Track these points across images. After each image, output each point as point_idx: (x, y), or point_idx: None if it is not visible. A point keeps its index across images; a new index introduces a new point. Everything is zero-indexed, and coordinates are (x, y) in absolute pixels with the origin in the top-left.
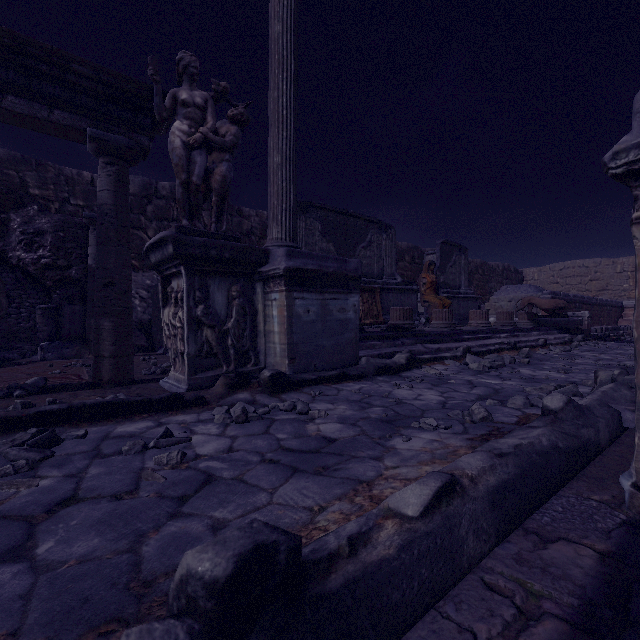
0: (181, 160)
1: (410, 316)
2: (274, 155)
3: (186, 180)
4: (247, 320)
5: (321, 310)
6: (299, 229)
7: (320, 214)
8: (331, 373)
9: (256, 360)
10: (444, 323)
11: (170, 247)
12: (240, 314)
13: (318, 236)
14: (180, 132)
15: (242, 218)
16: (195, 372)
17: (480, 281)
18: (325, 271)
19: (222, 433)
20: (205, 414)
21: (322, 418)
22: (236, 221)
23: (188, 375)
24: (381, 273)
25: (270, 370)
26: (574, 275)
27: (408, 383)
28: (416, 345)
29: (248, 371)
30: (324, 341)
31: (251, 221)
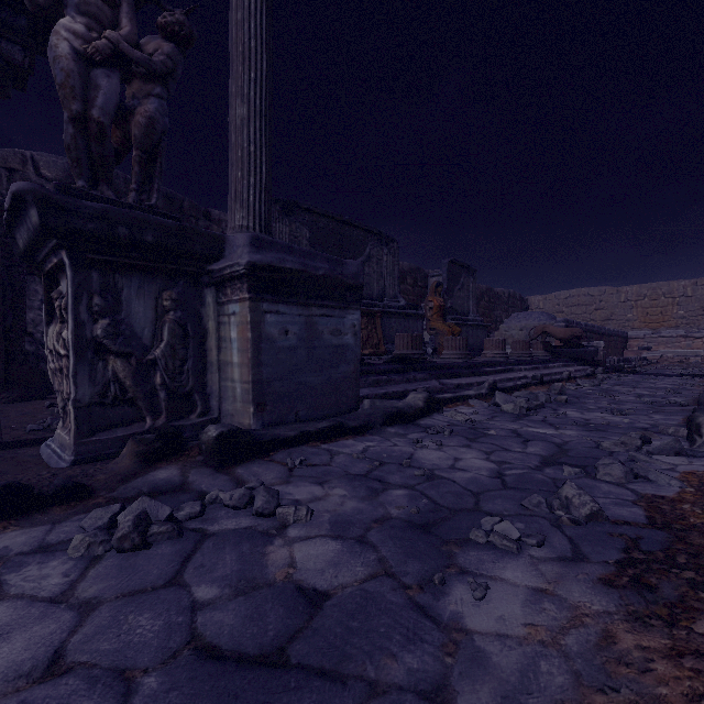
0: (70, 78)
1: (420, 344)
2: (237, 105)
3: (80, 114)
4: (189, 345)
5: (306, 331)
6: (281, 235)
7: (308, 218)
8: (320, 426)
9: (205, 407)
10: (458, 353)
11: (33, 213)
12: (177, 336)
13: (306, 245)
14: (69, 33)
15: (210, 222)
16: (91, 431)
17: (486, 309)
18: (312, 273)
19: (67, 591)
20: (67, 526)
21: (301, 524)
22: (202, 226)
23: (75, 437)
24: (382, 294)
25: (219, 426)
26: (579, 304)
27: (433, 437)
28: (430, 380)
29: (190, 425)
30: (310, 377)
31: (222, 227)
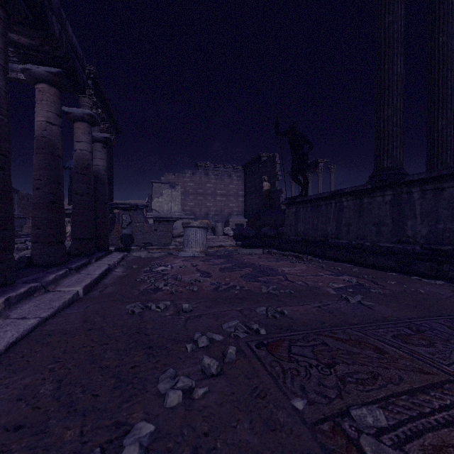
0: None
1: None
2: None
3: None
4: None
5: None
6: None
7: None
8: None
9: None
10: None
11: None
12: None
13: None
14: None
15: None
16: None
17: (26, 205)
18: None
19: None
20: None
21: None
22: None
23: None
24: None
25: None
26: None
27: None
28: None
29: None
30: None
31: None
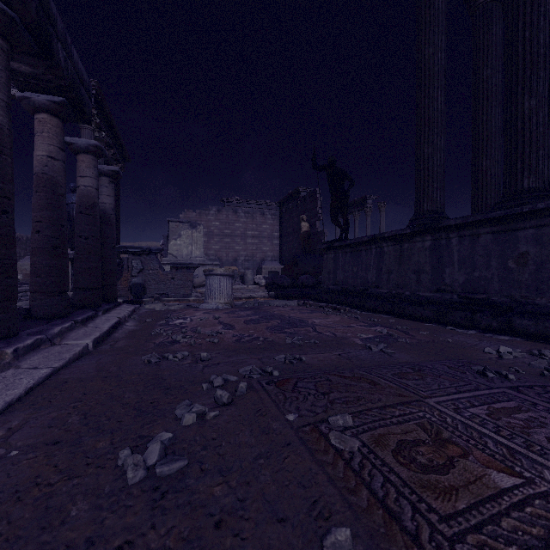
0: None
1: None
2: None
3: None
4: None
5: None
6: None
7: None
8: None
9: None
10: None
11: None
12: None
13: None
14: None
15: None
16: None
17: None
18: None
19: None
20: None
21: None
22: None
23: None
24: None
25: None
26: None
27: None
28: None
29: None
30: None
31: None
